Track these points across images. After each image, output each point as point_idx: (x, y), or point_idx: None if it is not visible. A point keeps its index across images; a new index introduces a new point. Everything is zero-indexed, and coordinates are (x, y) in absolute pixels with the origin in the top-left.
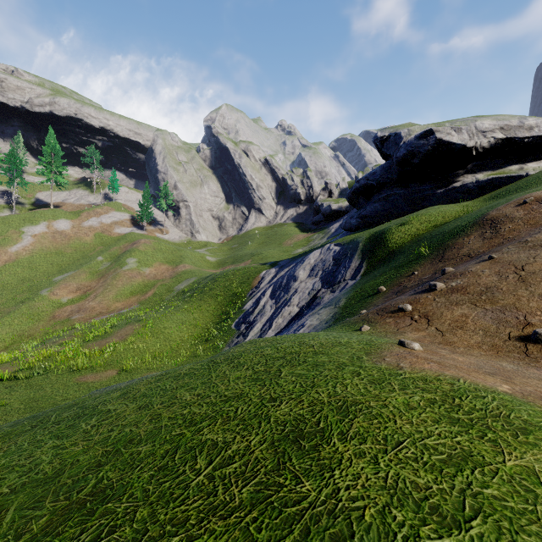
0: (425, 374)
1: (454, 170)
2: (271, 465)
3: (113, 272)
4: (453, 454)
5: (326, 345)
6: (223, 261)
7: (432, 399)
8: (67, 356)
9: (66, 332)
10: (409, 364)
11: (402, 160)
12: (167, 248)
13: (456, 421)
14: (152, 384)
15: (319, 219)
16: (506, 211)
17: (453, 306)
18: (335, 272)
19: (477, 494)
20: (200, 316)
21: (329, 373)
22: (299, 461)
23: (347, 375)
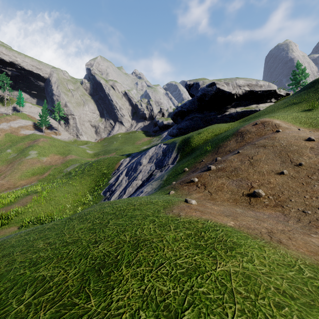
0: (191, 219)
1: (226, 105)
2: (75, 290)
3: (19, 160)
4: (190, 267)
5: (143, 204)
6: (98, 153)
7: (189, 234)
8: None
9: None
10: (185, 213)
11: (200, 98)
12: (59, 144)
13: (198, 246)
14: (22, 237)
15: (157, 129)
16: (248, 128)
17: (218, 178)
18: (163, 160)
19: (194, 292)
20: (80, 188)
21: (137, 222)
22: (95, 284)
23: (147, 222)
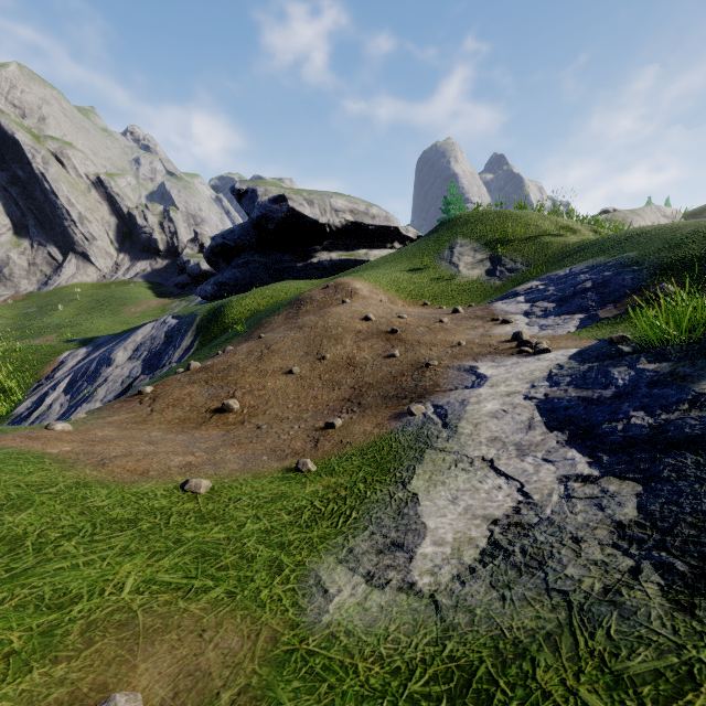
0: None
1: (312, 245)
2: None
3: None
4: None
5: None
6: None
7: None
8: None
9: None
10: None
11: (257, 223)
12: None
13: None
14: None
15: (185, 281)
16: (314, 293)
17: (189, 385)
18: (163, 353)
19: None
20: None
21: None
22: None
23: None
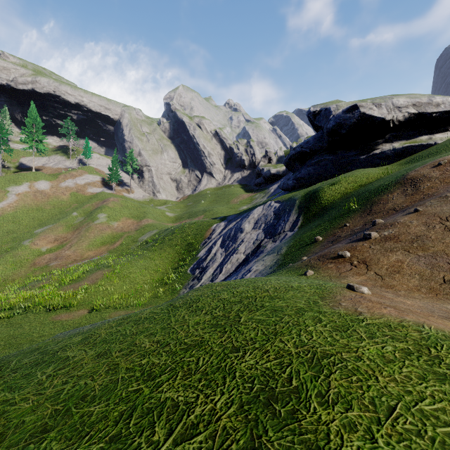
0: (387, 320)
1: (374, 139)
2: (243, 439)
3: (86, 225)
4: None
5: (280, 289)
6: (180, 216)
7: (405, 349)
8: (44, 298)
9: (44, 277)
10: (366, 309)
11: (332, 131)
12: (132, 205)
13: (442, 377)
14: (113, 329)
15: (260, 181)
16: (424, 172)
17: (388, 252)
18: (276, 224)
19: None
20: (160, 262)
21: (290, 319)
22: (276, 434)
23: (309, 321)
